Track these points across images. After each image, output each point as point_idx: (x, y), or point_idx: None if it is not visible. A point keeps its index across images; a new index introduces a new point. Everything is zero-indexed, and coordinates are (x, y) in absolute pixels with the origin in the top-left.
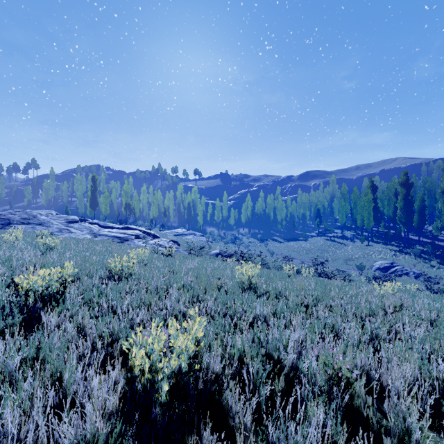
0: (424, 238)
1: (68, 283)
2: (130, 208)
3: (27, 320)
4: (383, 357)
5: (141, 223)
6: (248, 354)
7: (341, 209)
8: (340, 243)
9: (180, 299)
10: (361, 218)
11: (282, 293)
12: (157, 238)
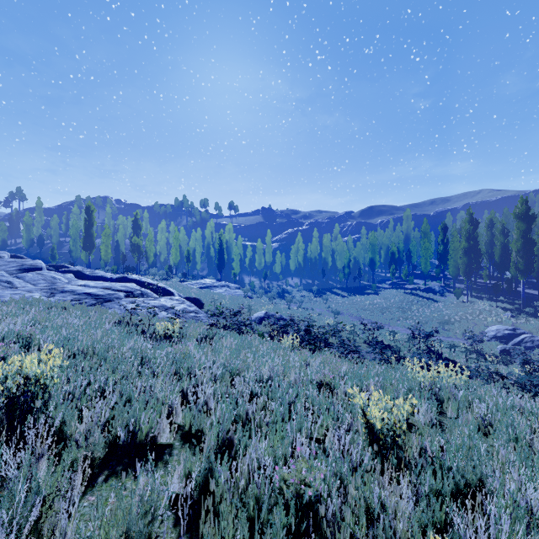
0: None
1: None
2: (139, 250)
3: None
4: None
5: (154, 270)
6: None
7: (425, 252)
8: (426, 298)
9: None
10: (455, 264)
11: None
12: (169, 294)
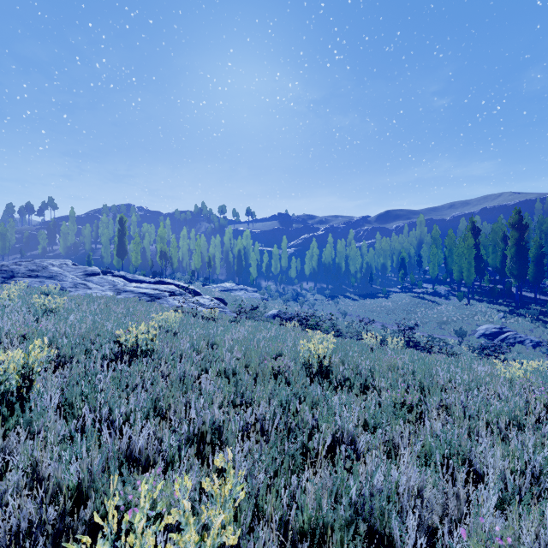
0: (541, 296)
1: (39, 374)
2: (166, 257)
3: None
4: None
5: (180, 275)
6: (330, 538)
7: (432, 257)
8: (431, 301)
9: (214, 401)
10: (459, 269)
11: (368, 381)
12: (198, 295)
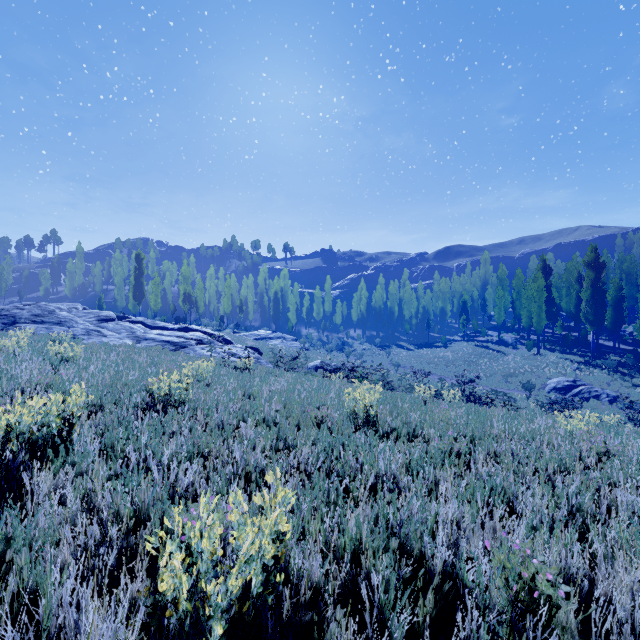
0: (621, 345)
1: (77, 418)
2: (190, 300)
3: (2, 483)
4: (601, 553)
5: (207, 321)
6: (368, 550)
7: (498, 301)
8: (496, 351)
9: (257, 444)
10: (528, 314)
11: (417, 431)
12: (229, 343)
